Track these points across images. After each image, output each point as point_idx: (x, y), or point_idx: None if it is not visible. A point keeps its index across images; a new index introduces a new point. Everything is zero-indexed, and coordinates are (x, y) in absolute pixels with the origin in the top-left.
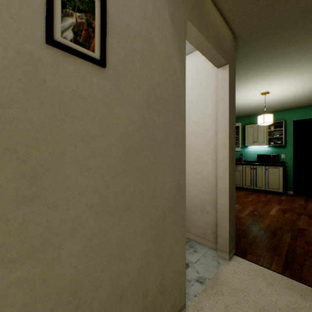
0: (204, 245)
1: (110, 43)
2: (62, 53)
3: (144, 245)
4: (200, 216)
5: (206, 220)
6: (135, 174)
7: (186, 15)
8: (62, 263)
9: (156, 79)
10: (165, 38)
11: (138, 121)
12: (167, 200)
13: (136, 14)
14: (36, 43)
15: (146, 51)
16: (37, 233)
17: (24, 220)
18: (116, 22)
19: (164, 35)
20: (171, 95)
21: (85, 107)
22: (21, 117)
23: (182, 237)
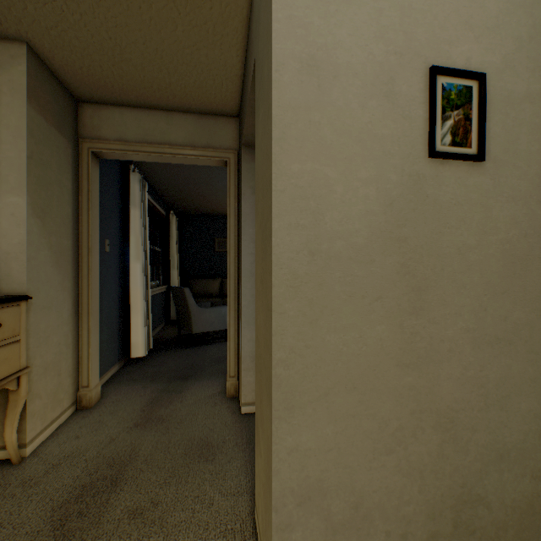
0: None
1: (487, 127)
2: (440, 162)
3: (532, 401)
4: None
5: None
6: (519, 296)
7: None
8: (440, 384)
9: None
10: None
11: (523, 221)
12: None
13: (520, 71)
14: (421, 160)
15: (535, 116)
16: (421, 346)
17: (412, 331)
18: (494, 96)
19: None
20: None
21: (460, 214)
22: (410, 235)
23: None
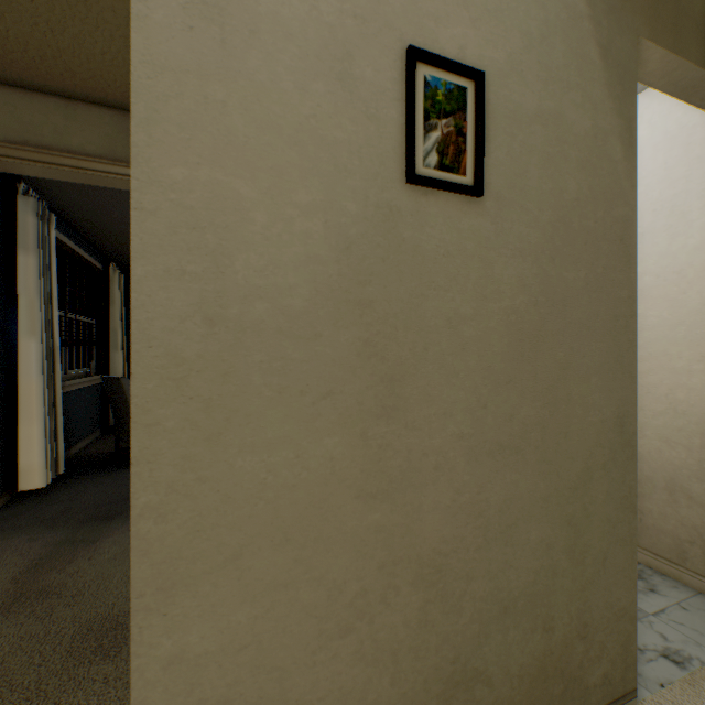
0: (680, 583)
1: (487, 150)
2: (423, 192)
3: (545, 527)
4: (663, 506)
5: (685, 517)
6: (529, 387)
7: (639, 29)
8: (423, 519)
9: (570, 193)
10: (588, 102)
11: (534, 284)
12: (593, 446)
13: (530, 79)
14: (394, 186)
15: (549, 143)
16: (396, 464)
17: (382, 442)
18: (497, 108)
19: (586, 96)
20: (603, 220)
21: (452, 270)
22: (379, 297)
23: (628, 534)
